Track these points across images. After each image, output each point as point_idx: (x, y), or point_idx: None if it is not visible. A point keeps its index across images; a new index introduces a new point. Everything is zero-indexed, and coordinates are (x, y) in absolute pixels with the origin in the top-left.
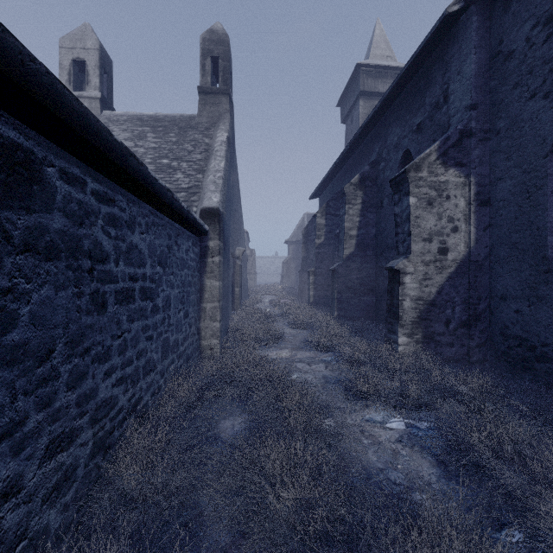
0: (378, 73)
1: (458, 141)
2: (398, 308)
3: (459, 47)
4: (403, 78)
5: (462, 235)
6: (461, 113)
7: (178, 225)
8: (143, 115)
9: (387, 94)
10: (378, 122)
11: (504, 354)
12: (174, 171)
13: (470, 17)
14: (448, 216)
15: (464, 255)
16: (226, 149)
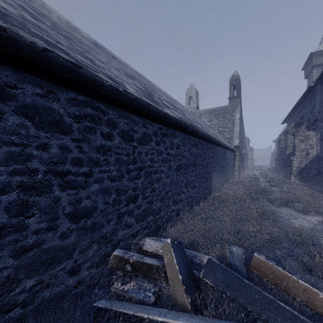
0: None
1: (313, 122)
2: (291, 169)
3: (316, 93)
4: (305, 95)
5: (315, 149)
6: (316, 113)
7: (231, 151)
8: (209, 109)
9: (301, 98)
10: (303, 102)
11: None
12: (224, 132)
13: (318, 86)
14: (309, 144)
15: (315, 155)
16: (239, 121)
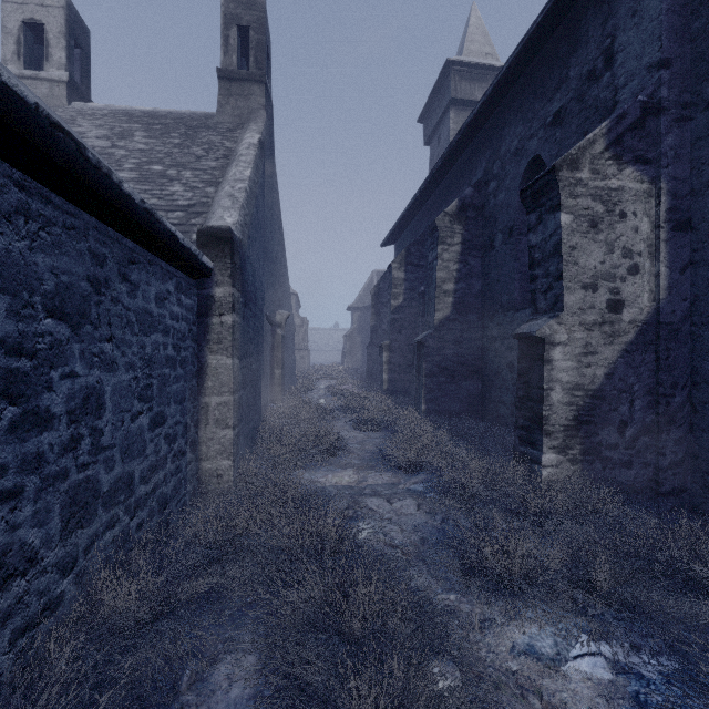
0: (476, 75)
1: (639, 121)
2: (542, 402)
3: None
4: (532, 41)
5: (646, 279)
6: (641, 78)
7: (135, 245)
8: (135, 110)
9: (504, 71)
10: (485, 122)
11: None
12: (170, 182)
13: None
14: (622, 247)
15: (649, 313)
16: (257, 154)
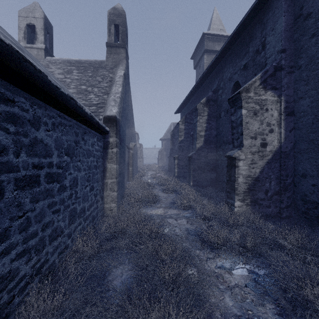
0: (215, 39)
1: (273, 73)
2: (235, 182)
3: (273, 12)
4: (235, 35)
5: (276, 134)
6: (275, 55)
7: (85, 127)
8: (72, 60)
9: (224, 46)
10: (217, 65)
11: (304, 213)
12: (89, 93)
13: None
14: (266, 122)
15: (277, 147)
16: (123, 80)
